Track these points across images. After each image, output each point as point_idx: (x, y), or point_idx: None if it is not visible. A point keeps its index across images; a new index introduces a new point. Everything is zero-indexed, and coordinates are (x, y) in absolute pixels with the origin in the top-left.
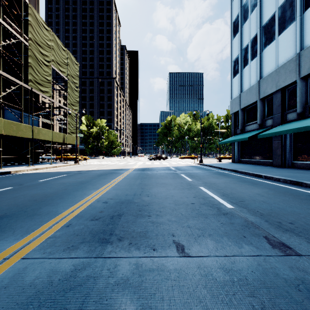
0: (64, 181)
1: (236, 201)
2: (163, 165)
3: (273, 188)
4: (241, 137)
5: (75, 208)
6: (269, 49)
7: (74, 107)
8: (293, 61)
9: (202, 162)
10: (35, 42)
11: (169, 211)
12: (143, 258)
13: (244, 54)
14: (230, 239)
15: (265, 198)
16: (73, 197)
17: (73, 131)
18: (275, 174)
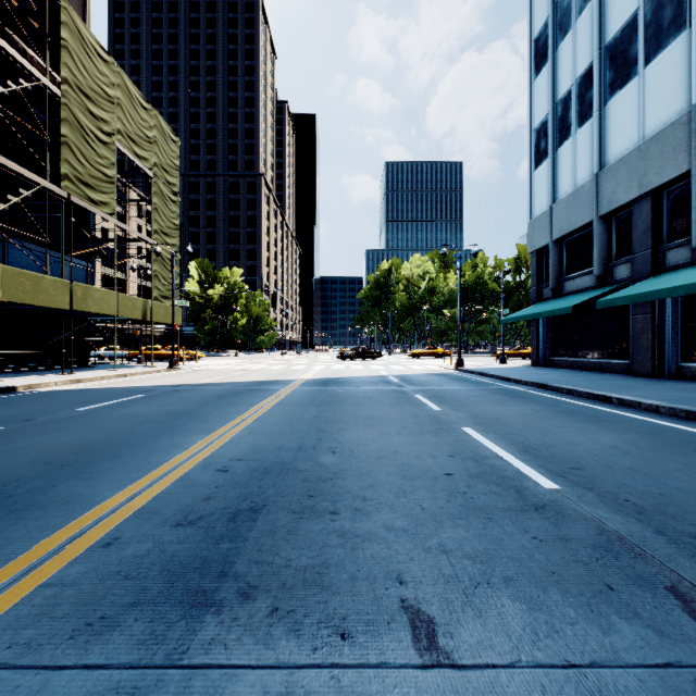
0: (135, 411)
1: (562, 467)
2: (372, 372)
3: (648, 430)
4: (555, 307)
5: (142, 486)
6: (622, 99)
7: (168, 240)
8: (683, 124)
9: (462, 364)
10: (76, 88)
11: (387, 498)
12: (308, 671)
13: (562, 114)
14: (569, 595)
15: (636, 461)
16: (146, 454)
17: (167, 295)
18: (644, 394)
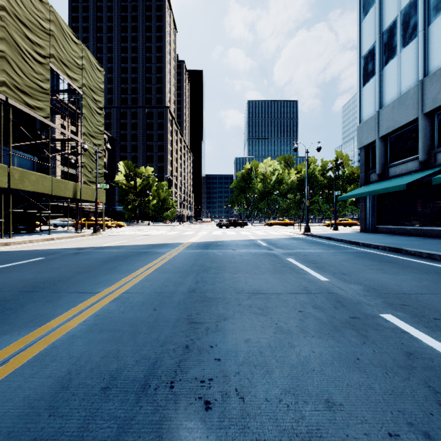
0: (0, 280)
1: None
2: (242, 236)
3: None
4: (388, 186)
5: None
6: None
7: (95, 141)
8: None
9: (309, 230)
10: (14, 16)
11: None
12: None
13: (387, 40)
14: None
15: None
16: None
17: (94, 181)
18: None
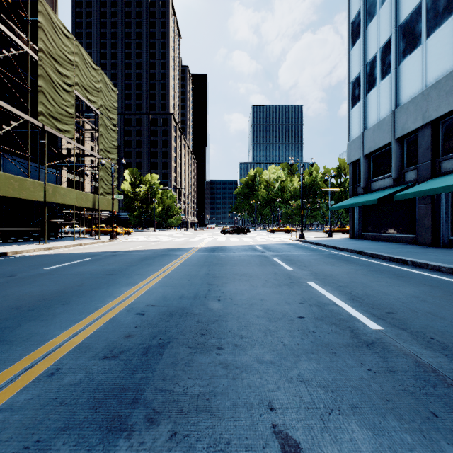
0: (84, 269)
1: (381, 312)
2: (244, 242)
3: (437, 284)
4: (366, 199)
5: (82, 326)
6: (411, 60)
7: (110, 155)
8: None
9: (303, 237)
10: (48, 55)
11: (258, 336)
12: None
13: (370, 71)
14: (403, 422)
15: (433, 307)
16: (88, 301)
17: (109, 192)
18: (429, 258)
